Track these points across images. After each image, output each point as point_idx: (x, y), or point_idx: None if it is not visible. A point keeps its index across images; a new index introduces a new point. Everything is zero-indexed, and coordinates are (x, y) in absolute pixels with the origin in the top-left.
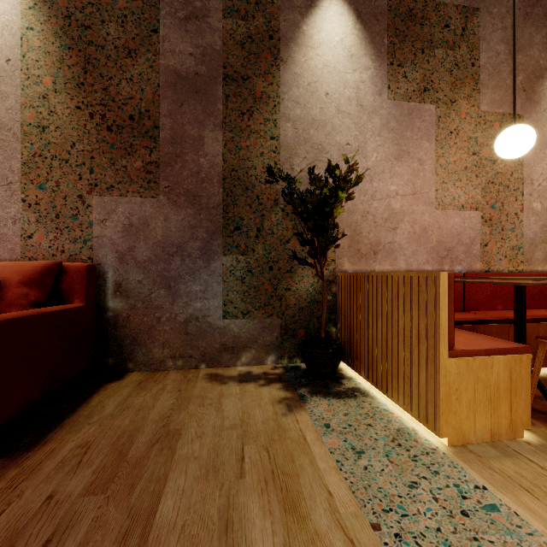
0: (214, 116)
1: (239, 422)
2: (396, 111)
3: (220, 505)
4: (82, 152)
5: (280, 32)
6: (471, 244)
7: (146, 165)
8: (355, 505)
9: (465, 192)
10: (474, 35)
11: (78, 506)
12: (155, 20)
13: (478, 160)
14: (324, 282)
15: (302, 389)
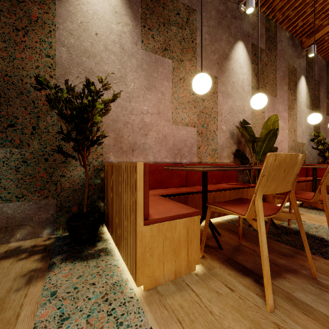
0: None
1: None
2: (147, 58)
3: None
4: None
5: None
6: (191, 146)
7: None
8: None
9: (188, 116)
10: (193, 25)
11: None
12: None
13: (195, 98)
14: (86, 170)
15: (57, 257)
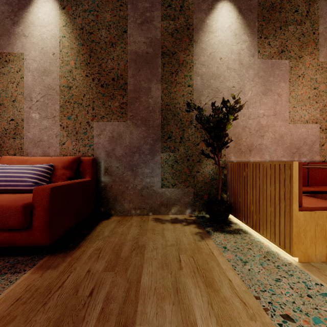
0: (157, 76)
1: (175, 243)
2: (263, 65)
3: (172, 281)
4: (88, 99)
5: (193, 25)
6: (312, 144)
7: (121, 104)
8: (244, 287)
9: (308, 113)
10: (315, 15)
11: (102, 276)
12: (125, 26)
13: (317, 92)
14: (220, 168)
15: (208, 228)
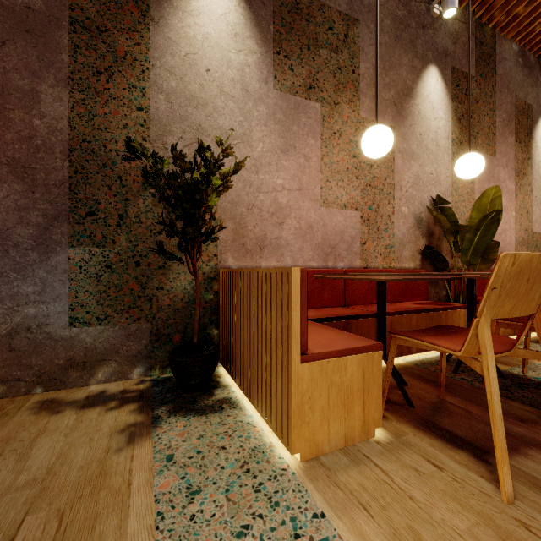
0: (57, 68)
1: (43, 474)
2: (282, 103)
3: None
4: None
5: None
6: (352, 241)
7: None
8: None
9: (347, 192)
10: (355, 44)
11: None
12: None
13: (358, 163)
14: (197, 279)
15: (161, 408)
